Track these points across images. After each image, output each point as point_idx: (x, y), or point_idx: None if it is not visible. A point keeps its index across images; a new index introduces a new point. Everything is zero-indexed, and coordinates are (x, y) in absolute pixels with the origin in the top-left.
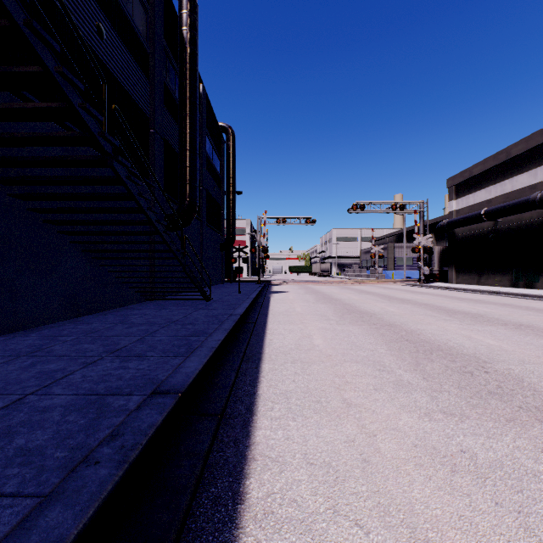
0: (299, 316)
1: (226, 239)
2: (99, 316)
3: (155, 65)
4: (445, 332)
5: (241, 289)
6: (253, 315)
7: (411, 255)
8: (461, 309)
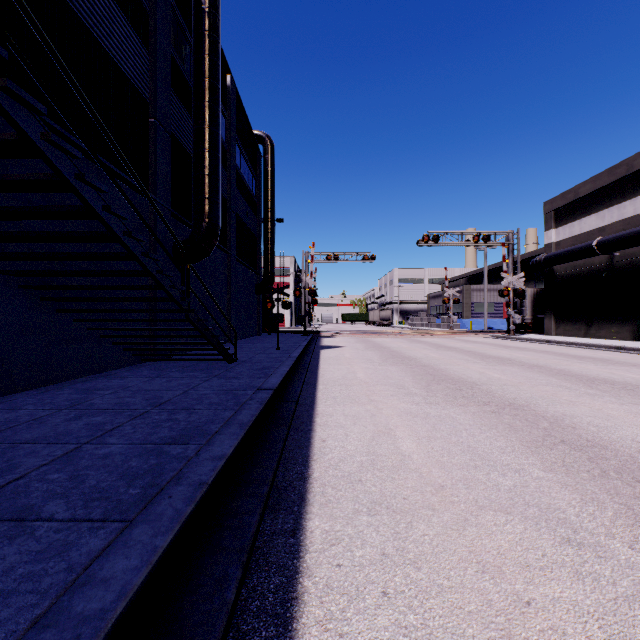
0: (363, 386)
1: (262, 279)
2: (49, 390)
3: (157, 28)
4: (612, 421)
5: (281, 344)
6: (294, 386)
7: (491, 300)
8: (594, 374)
